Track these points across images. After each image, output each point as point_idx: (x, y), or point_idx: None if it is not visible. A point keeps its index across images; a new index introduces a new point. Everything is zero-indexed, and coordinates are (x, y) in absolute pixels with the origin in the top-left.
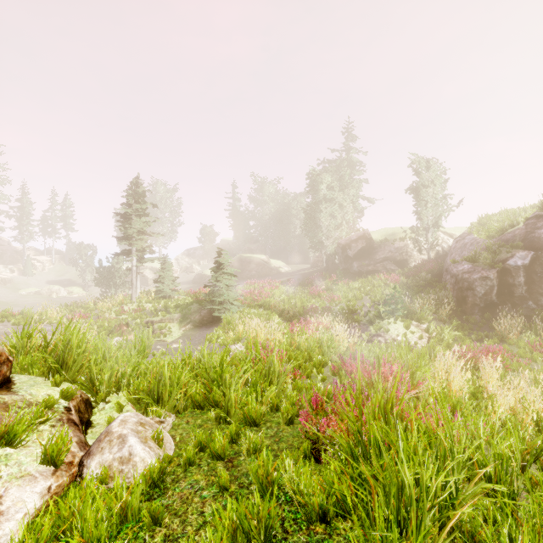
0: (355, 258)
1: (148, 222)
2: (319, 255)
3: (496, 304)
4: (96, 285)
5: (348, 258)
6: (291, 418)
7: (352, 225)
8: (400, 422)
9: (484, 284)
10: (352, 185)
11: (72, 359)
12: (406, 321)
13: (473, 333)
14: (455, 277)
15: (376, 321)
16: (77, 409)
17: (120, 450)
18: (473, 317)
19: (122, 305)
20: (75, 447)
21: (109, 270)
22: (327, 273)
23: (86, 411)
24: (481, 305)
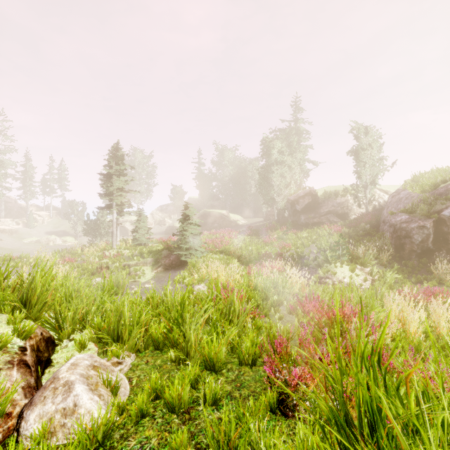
0: (303, 212)
1: (127, 181)
2: (271, 210)
3: (432, 250)
4: (84, 235)
5: (296, 212)
6: (252, 360)
7: (299, 184)
8: (388, 377)
9: (421, 232)
10: (299, 150)
11: (35, 297)
12: (352, 265)
13: (412, 276)
14: (393, 227)
15: (324, 265)
16: (36, 348)
17: (65, 400)
18: (411, 262)
19: (104, 251)
20: (18, 394)
21: (95, 222)
22: (278, 225)
23: (47, 350)
24: (418, 251)
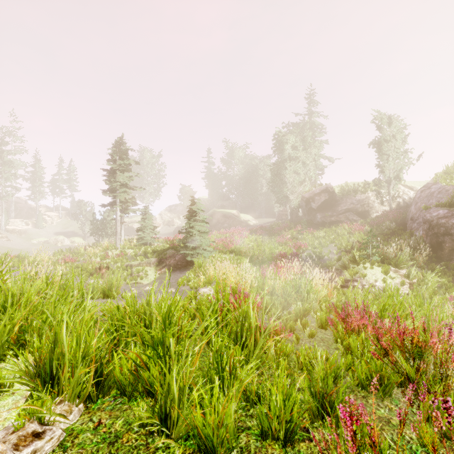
0: (319, 210)
1: (131, 177)
2: (283, 210)
3: None
4: (91, 235)
5: (311, 210)
6: (287, 433)
7: (314, 181)
8: None
9: None
10: (315, 144)
11: None
12: (384, 265)
13: None
14: (428, 223)
15: (350, 266)
16: None
17: None
18: None
19: (107, 250)
20: None
21: (102, 222)
22: (291, 224)
23: None
24: None
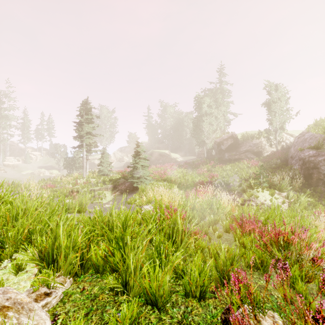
0: (226, 150)
1: (94, 127)
2: (202, 150)
3: None
4: (64, 168)
5: (221, 150)
6: (201, 293)
7: (223, 130)
8: None
9: None
10: (224, 104)
11: None
12: (271, 190)
13: (322, 199)
14: (302, 160)
15: (247, 190)
16: None
17: None
18: (320, 188)
19: (77, 179)
20: None
21: (72, 159)
22: (207, 161)
23: None
24: (324, 179)
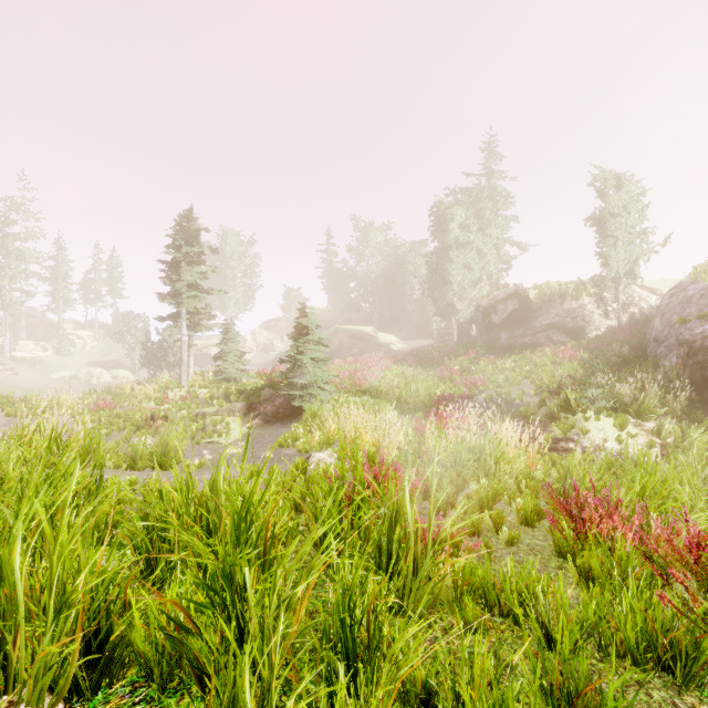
0: (504, 326)
1: (205, 274)
2: (447, 326)
3: None
4: (143, 366)
5: (492, 326)
6: None
7: (495, 281)
8: None
9: None
10: (497, 222)
11: None
12: (619, 415)
13: None
14: (687, 346)
15: (560, 416)
16: None
17: None
18: None
19: (167, 390)
20: None
21: (160, 345)
22: (460, 349)
23: None
24: None
